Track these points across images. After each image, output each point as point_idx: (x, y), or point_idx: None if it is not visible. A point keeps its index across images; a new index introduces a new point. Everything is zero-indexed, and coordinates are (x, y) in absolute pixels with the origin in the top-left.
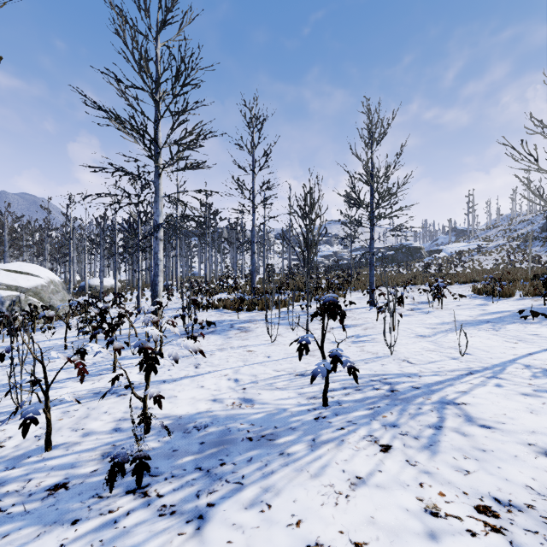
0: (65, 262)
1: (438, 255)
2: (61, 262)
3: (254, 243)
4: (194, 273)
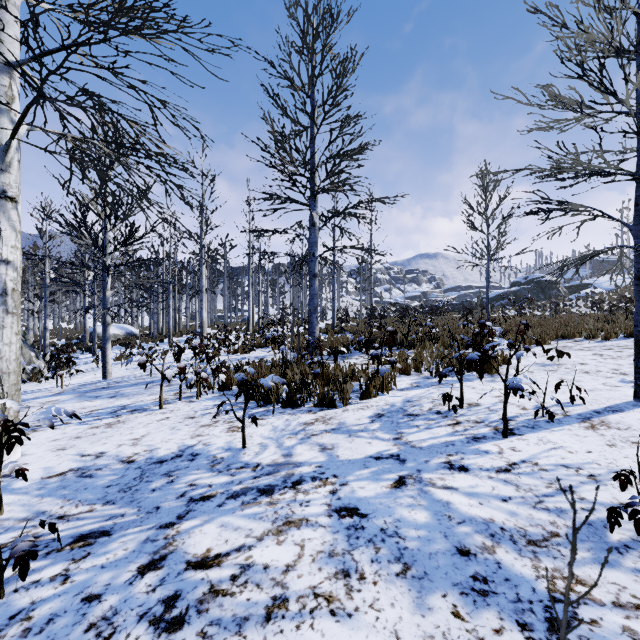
0: (51, 301)
1: (592, 290)
2: (59, 303)
3: (313, 257)
4: (245, 319)
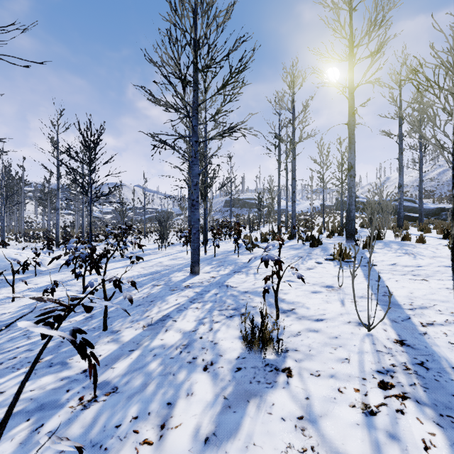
0: None
1: (180, 217)
2: None
3: (84, 212)
4: None
